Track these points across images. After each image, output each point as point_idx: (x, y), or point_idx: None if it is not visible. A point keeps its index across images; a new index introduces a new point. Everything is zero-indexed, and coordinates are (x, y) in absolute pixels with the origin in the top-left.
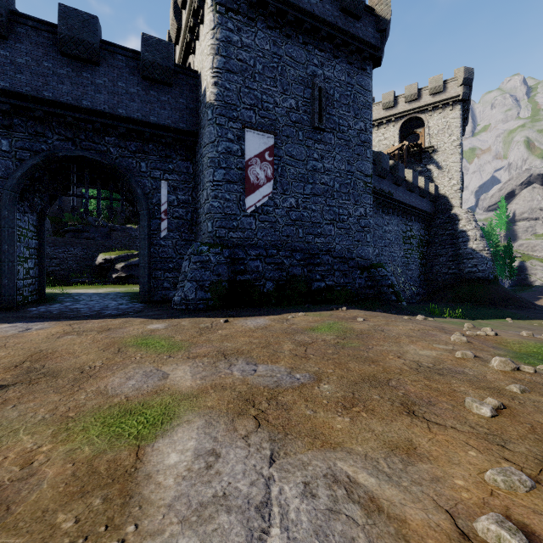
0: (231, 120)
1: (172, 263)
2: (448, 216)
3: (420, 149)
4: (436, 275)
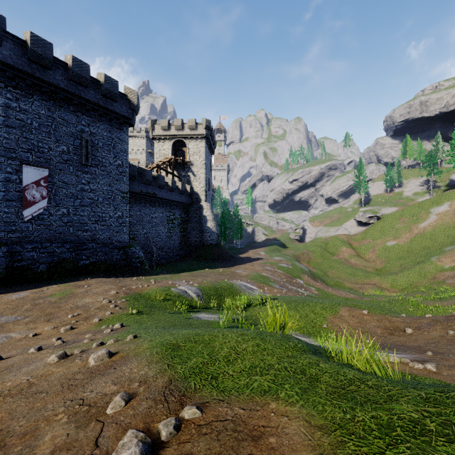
0: (10, 159)
1: None
2: (198, 206)
3: (183, 162)
4: (191, 242)
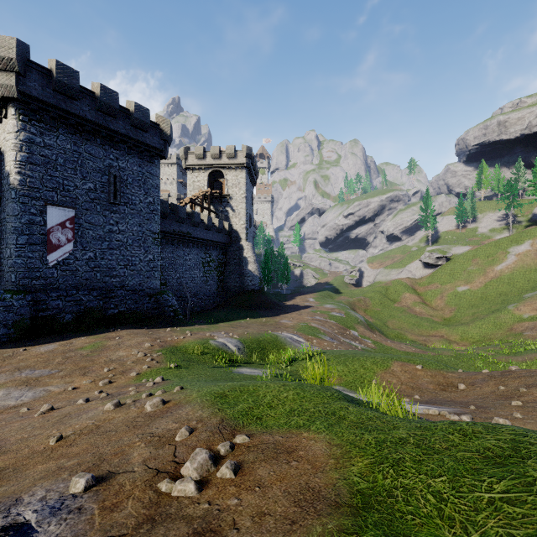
0: (34, 199)
1: None
2: (238, 246)
3: (220, 196)
4: (230, 287)
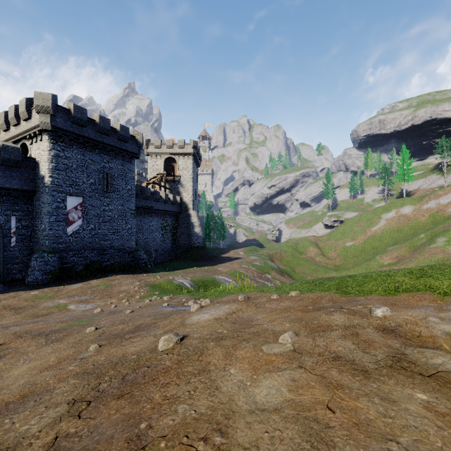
0: (59, 192)
1: (18, 259)
2: (187, 214)
3: (174, 176)
4: (181, 244)
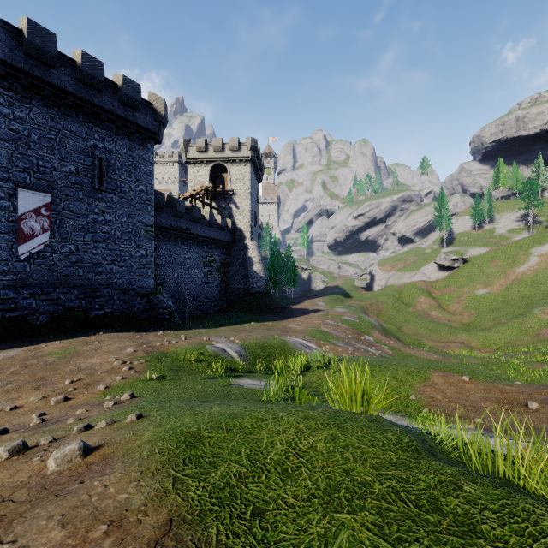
0: (1, 180)
1: None
2: (242, 245)
3: (223, 191)
4: (233, 289)
